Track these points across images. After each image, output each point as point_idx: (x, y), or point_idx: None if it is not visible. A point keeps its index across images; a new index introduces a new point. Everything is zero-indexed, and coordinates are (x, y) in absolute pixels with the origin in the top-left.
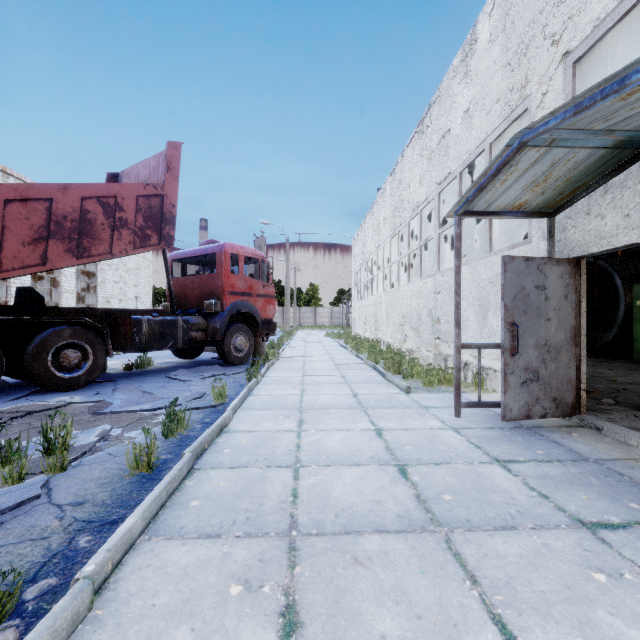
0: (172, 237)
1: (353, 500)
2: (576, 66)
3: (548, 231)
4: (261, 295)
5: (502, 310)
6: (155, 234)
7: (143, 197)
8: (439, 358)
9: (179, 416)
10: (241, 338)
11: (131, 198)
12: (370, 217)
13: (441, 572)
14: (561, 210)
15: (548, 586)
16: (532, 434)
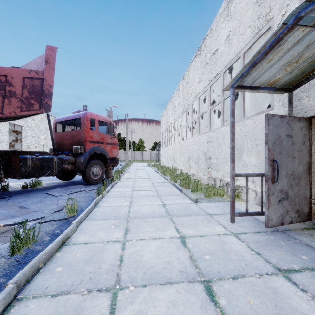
0: (49, 105)
1: None
2: None
3: (288, 100)
4: (109, 143)
5: (266, 151)
6: (37, 103)
7: (28, 78)
8: (210, 179)
9: (28, 234)
10: (97, 168)
11: (18, 78)
12: (170, 103)
13: None
14: (299, 86)
15: None
16: (288, 237)
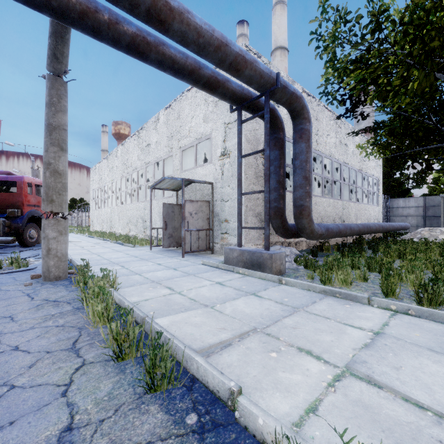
0: None
1: (126, 260)
2: (183, 151)
3: (176, 195)
4: None
5: (163, 218)
6: None
7: None
8: (146, 237)
9: None
10: (33, 231)
11: None
12: (107, 161)
13: (145, 262)
14: (179, 190)
15: (161, 260)
16: (170, 250)
